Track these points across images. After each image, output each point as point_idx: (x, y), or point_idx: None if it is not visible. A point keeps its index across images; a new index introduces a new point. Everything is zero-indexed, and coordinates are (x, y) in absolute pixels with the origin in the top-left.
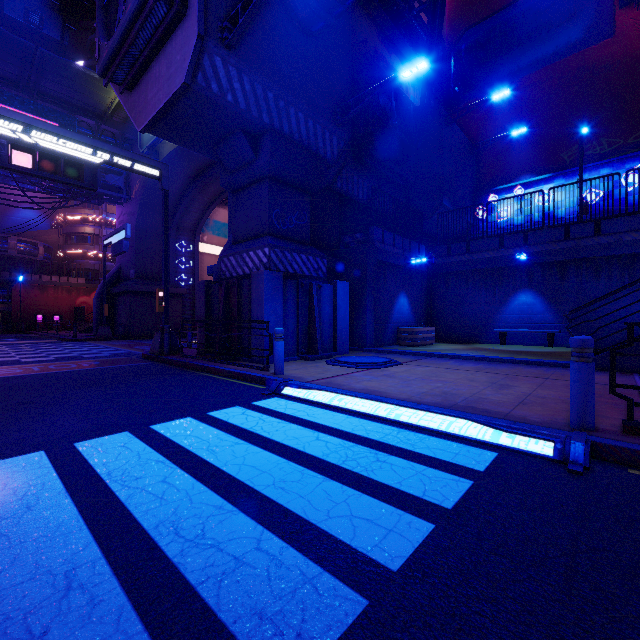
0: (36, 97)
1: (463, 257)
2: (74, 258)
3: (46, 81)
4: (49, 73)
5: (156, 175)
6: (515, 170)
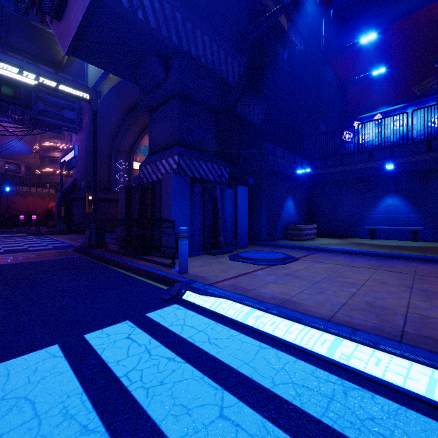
0: (7, 49)
1: (338, 168)
2: (47, 175)
3: (14, 36)
4: (15, 30)
5: (86, 98)
6: (374, 102)
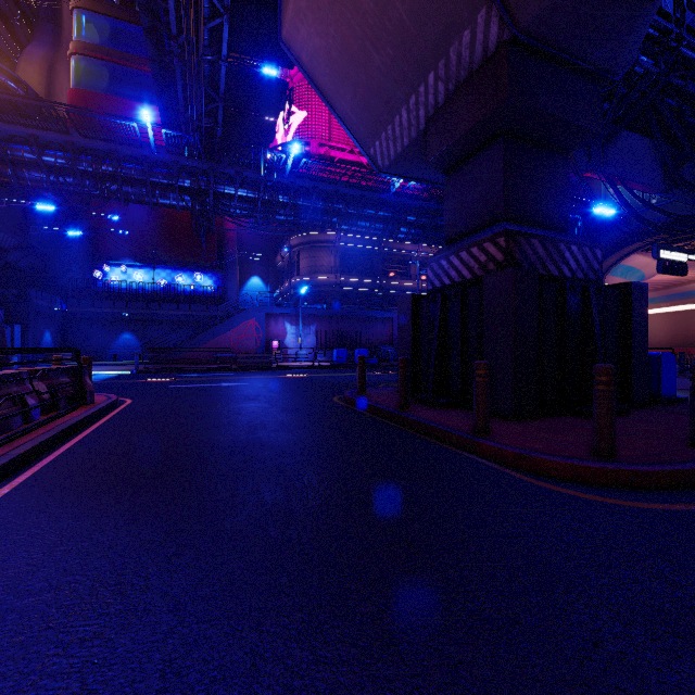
0: None
1: (90, 309)
2: None
3: None
4: None
5: None
6: (122, 253)
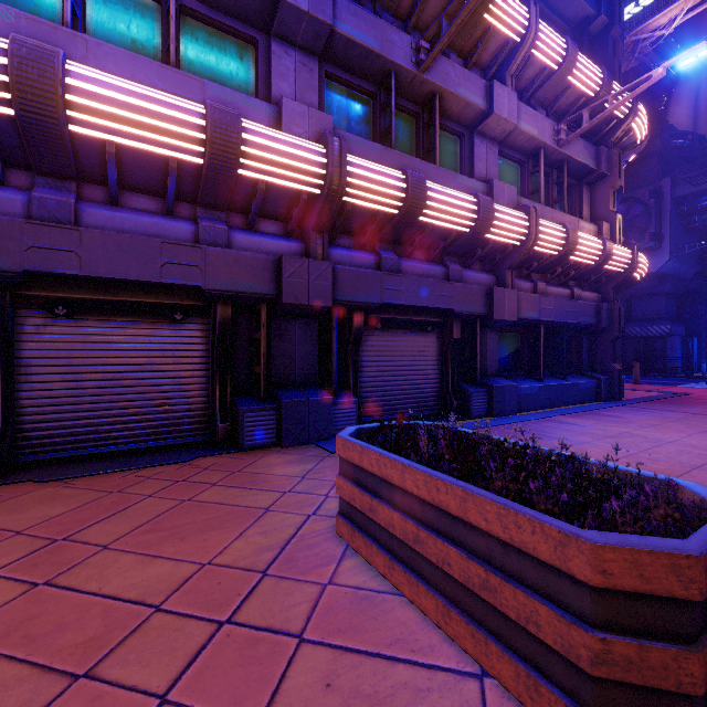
0: None
1: None
2: None
3: None
4: None
5: None
6: None
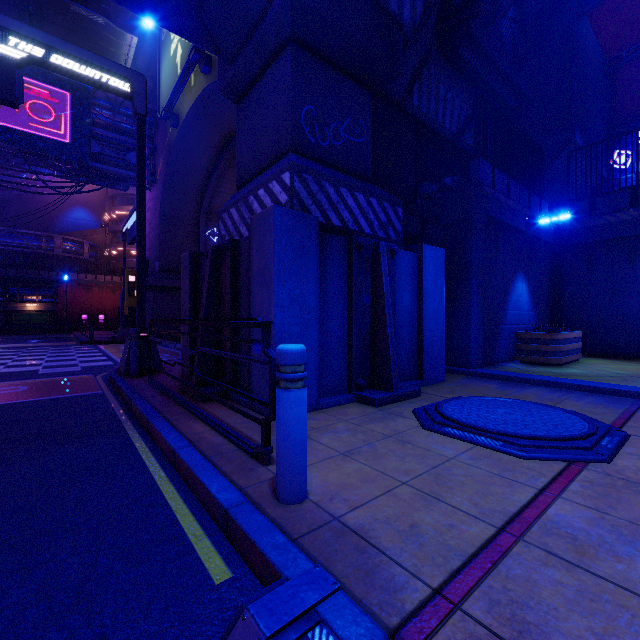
0: None
1: (623, 215)
2: (119, 257)
3: None
4: (51, 25)
5: (124, 90)
6: None
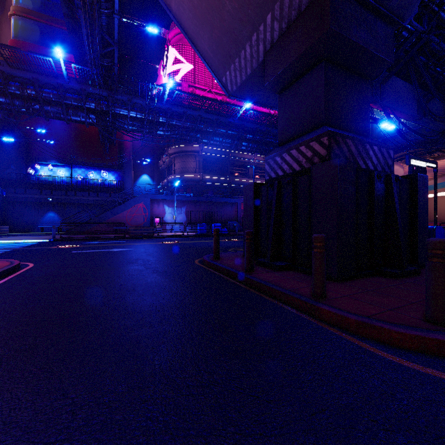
0: None
1: (23, 195)
2: None
3: None
4: None
5: None
6: (49, 156)
